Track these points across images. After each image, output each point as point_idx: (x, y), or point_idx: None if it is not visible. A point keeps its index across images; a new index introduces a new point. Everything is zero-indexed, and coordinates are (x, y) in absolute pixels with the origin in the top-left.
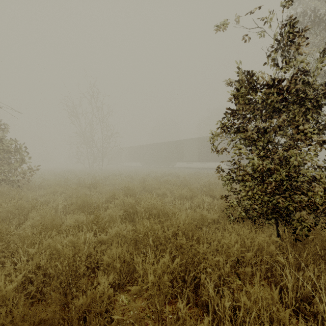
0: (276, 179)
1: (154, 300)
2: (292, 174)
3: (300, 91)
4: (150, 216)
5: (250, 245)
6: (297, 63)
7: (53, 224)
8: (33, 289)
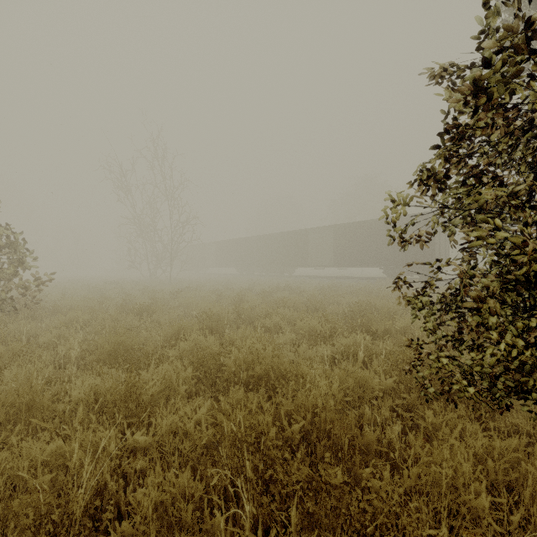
0: None
1: None
2: None
3: None
4: (250, 378)
5: (504, 477)
6: None
7: (35, 402)
8: None
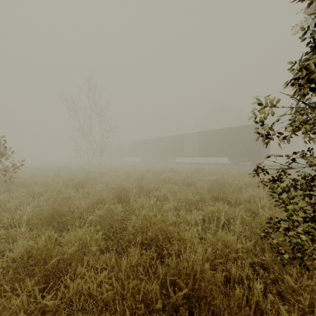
0: None
1: None
2: None
3: None
4: (144, 239)
5: None
6: None
7: None
8: None
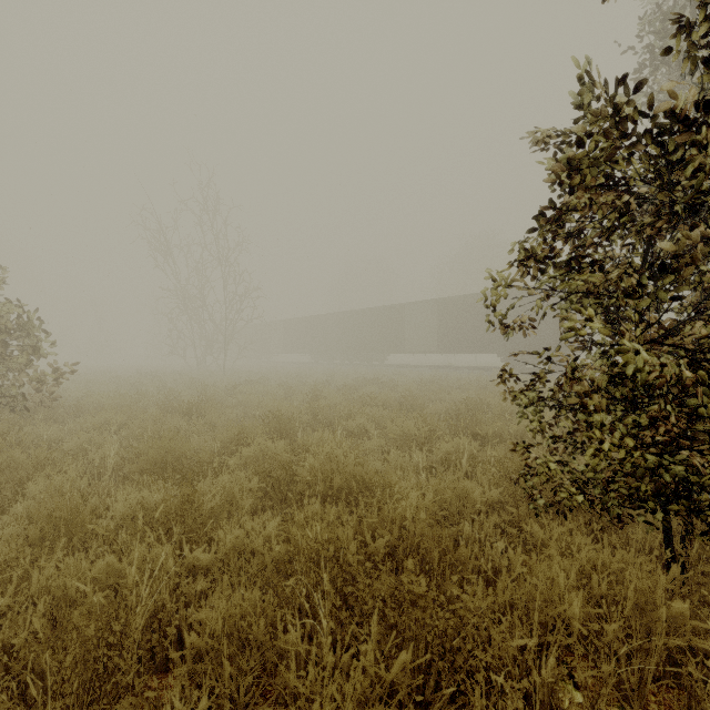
0: (701, 407)
1: None
2: None
3: None
4: (328, 491)
5: (608, 591)
6: None
7: (74, 517)
8: None
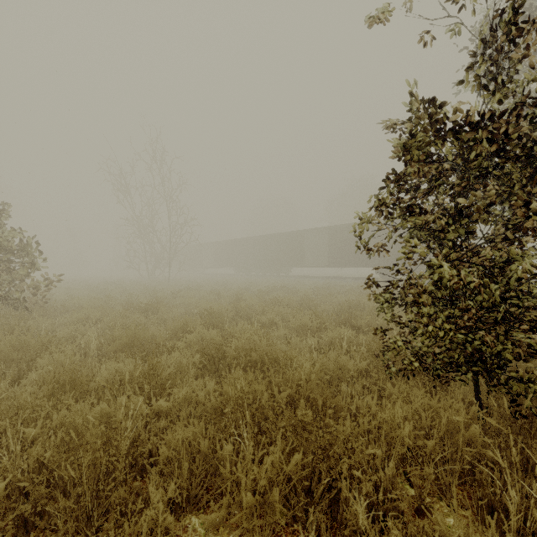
0: (484, 302)
1: (253, 535)
2: (510, 293)
3: (527, 138)
4: (248, 363)
5: (431, 423)
6: (521, 86)
7: (74, 379)
8: (26, 508)
